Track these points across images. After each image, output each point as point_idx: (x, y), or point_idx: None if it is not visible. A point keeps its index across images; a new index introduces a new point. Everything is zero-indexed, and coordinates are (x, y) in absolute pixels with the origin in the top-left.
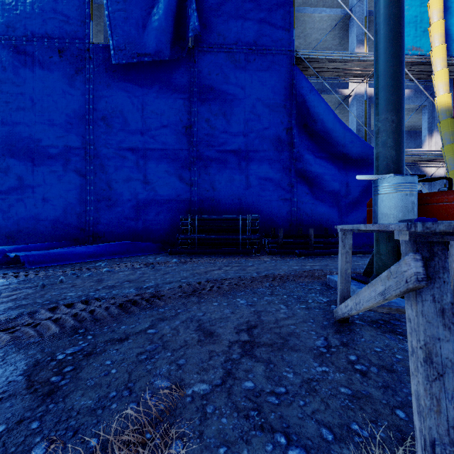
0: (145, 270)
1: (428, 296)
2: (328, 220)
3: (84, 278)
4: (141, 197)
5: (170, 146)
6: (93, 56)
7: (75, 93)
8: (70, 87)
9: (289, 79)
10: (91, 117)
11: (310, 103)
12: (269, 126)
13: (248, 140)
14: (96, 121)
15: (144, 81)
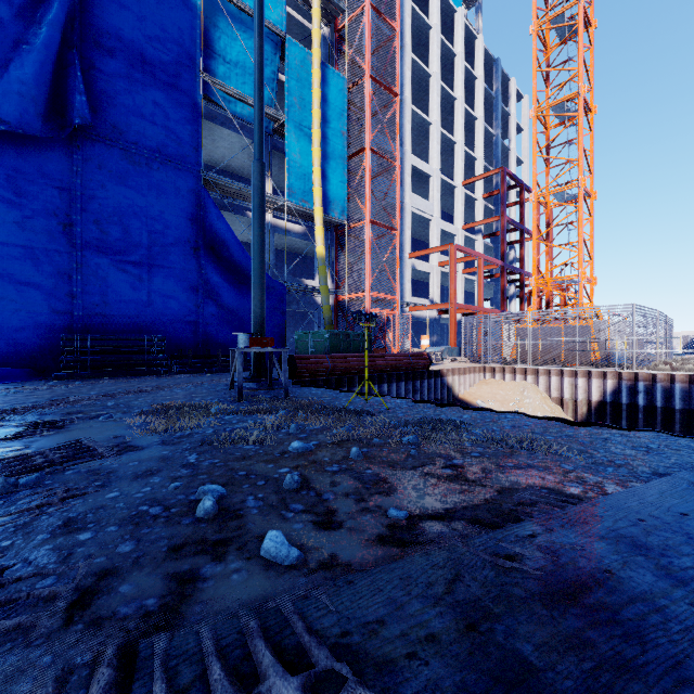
0: (61, 389)
1: (239, 361)
2: (235, 341)
3: (6, 396)
4: None
5: (39, 244)
6: None
7: None
8: None
9: (197, 199)
10: None
11: (218, 230)
12: (175, 242)
13: (151, 254)
14: None
15: None
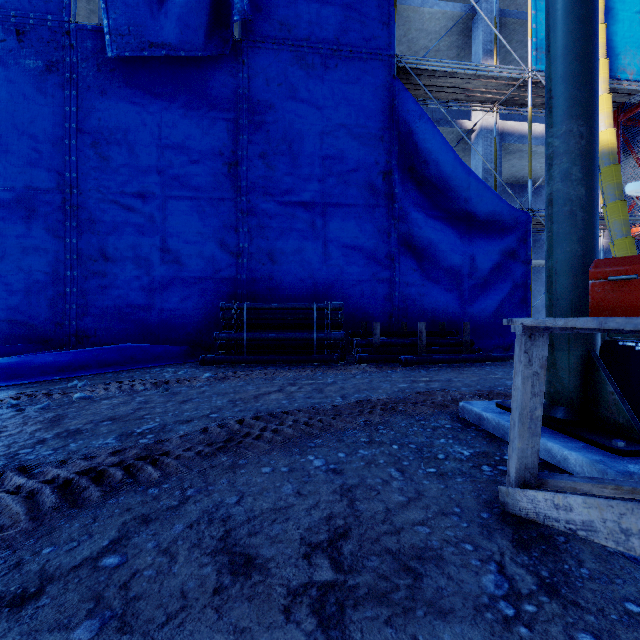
0: (150, 395)
1: None
2: (445, 310)
3: (29, 414)
4: (157, 273)
5: (205, 193)
6: (77, 43)
7: (45, 101)
8: (37, 92)
9: (388, 97)
10: (74, 142)
11: (419, 136)
12: (358, 168)
13: (327, 188)
14: (82, 149)
15: (162, 89)
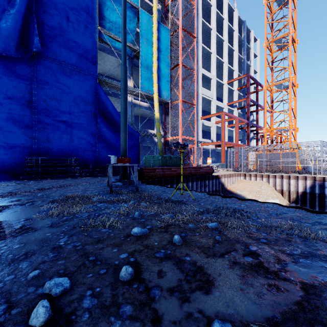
0: (21, 185)
1: (110, 171)
2: None
3: None
4: None
5: (15, 112)
6: None
7: None
8: None
9: (95, 89)
10: None
11: (105, 104)
12: (84, 111)
13: (72, 117)
14: None
15: None
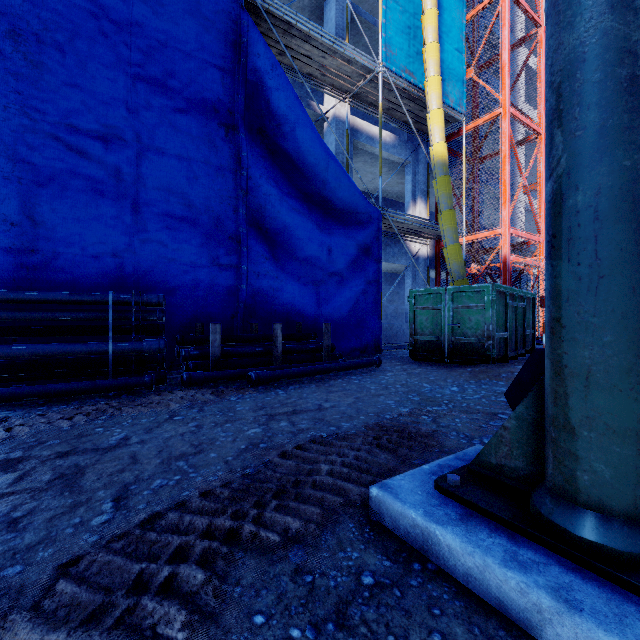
0: None
1: None
2: (302, 308)
3: None
4: None
5: None
6: None
7: None
8: None
9: (234, 30)
10: None
11: (272, 91)
12: (191, 109)
13: (141, 125)
14: None
15: None
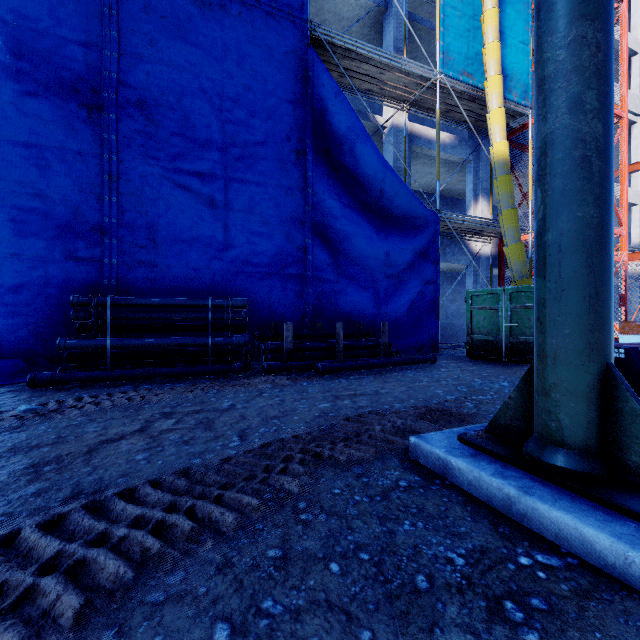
0: None
1: None
2: (361, 309)
3: None
4: None
5: (48, 141)
6: None
7: None
8: None
9: (301, 66)
10: None
11: (334, 115)
12: (266, 141)
13: (228, 159)
14: None
15: None
